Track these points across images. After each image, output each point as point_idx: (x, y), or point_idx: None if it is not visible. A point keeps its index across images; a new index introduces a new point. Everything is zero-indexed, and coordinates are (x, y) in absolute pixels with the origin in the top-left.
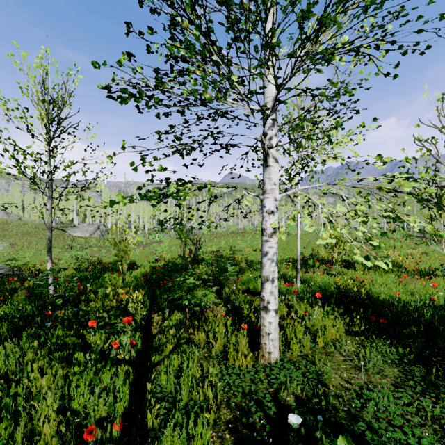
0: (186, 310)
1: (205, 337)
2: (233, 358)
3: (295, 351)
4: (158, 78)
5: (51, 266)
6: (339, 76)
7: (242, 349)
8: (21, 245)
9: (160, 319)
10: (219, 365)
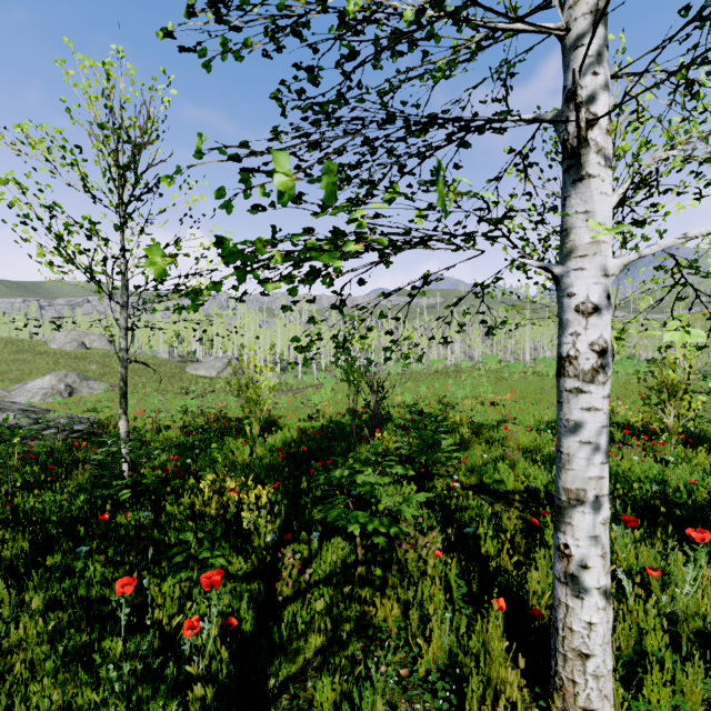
0: (356, 540)
1: (399, 614)
2: (479, 704)
3: (660, 707)
4: None
5: (126, 427)
6: None
7: (507, 694)
8: None
9: (296, 564)
10: None
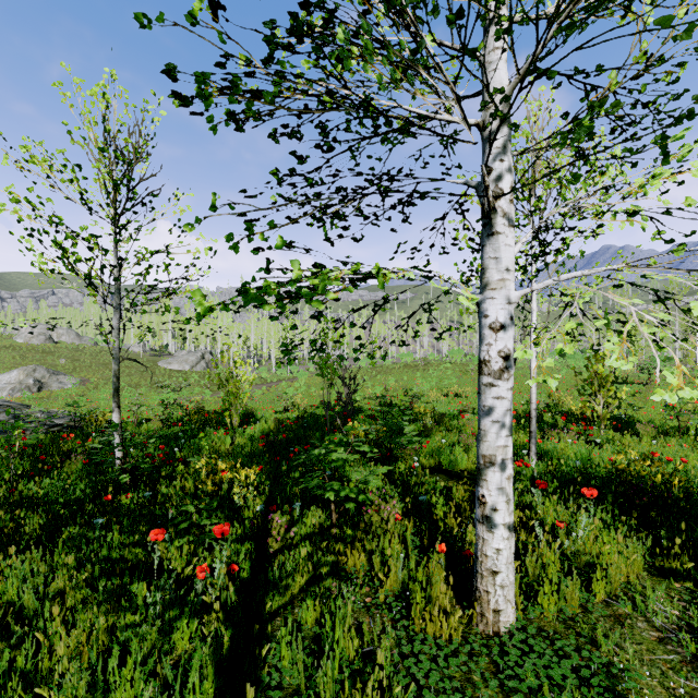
0: (331, 507)
1: (365, 562)
2: (422, 615)
3: (548, 609)
4: (273, 58)
5: (119, 419)
6: (644, 44)
7: (440, 601)
8: (96, 381)
9: (283, 524)
10: (393, 627)
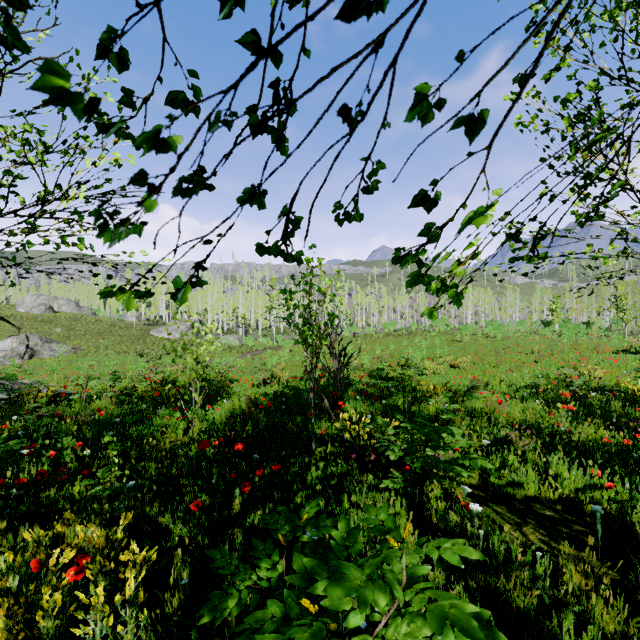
0: None
1: None
2: None
3: None
4: None
5: None
6: None
7: None
8: (87, 349)
9: None
10: None
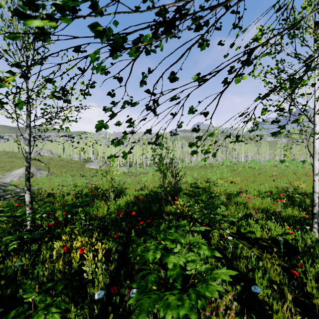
0: None
1: None
2: None
3: None
4: None
5: (29, 197)
6: None
7: None
8: (57, 173)
9: None
10: None
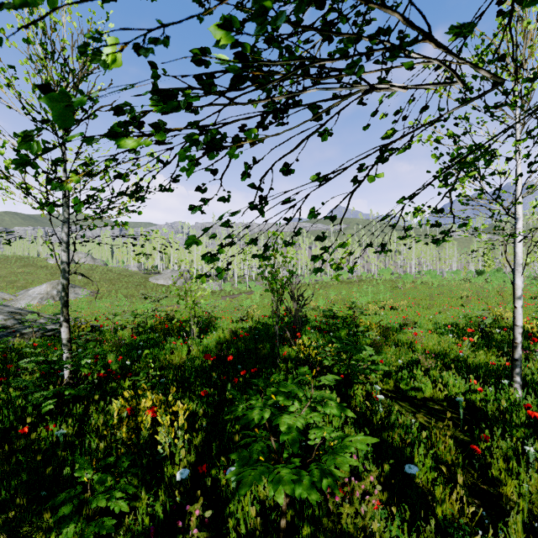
0: None
1: None
2: None
3: None
4: None
5: (67, 333)
6: None
7: None
8: (102, 293)
9: (201, 537)
10: None
